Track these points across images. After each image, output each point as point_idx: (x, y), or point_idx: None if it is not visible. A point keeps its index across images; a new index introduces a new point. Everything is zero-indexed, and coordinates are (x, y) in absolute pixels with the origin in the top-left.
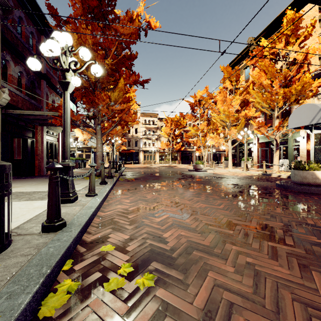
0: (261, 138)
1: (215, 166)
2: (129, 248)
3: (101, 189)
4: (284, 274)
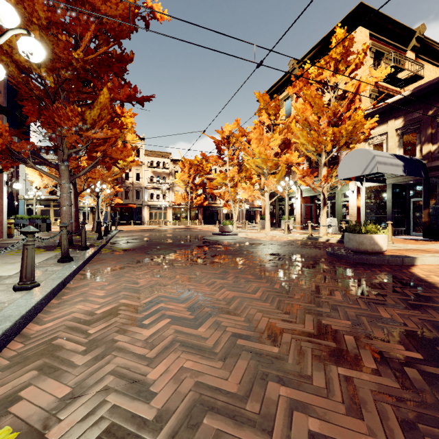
0: (304, 191)
1: (249, 228)
2: (55, 430)
3: (55, 272)
4: None
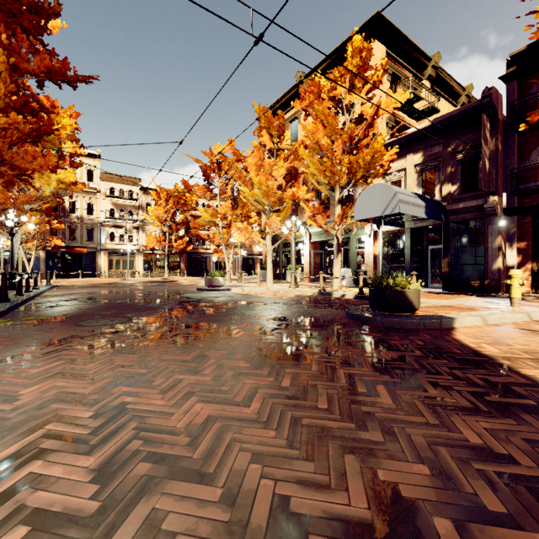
0: (314, 235)
1: (247, 280)
2: None
3: None
4: None
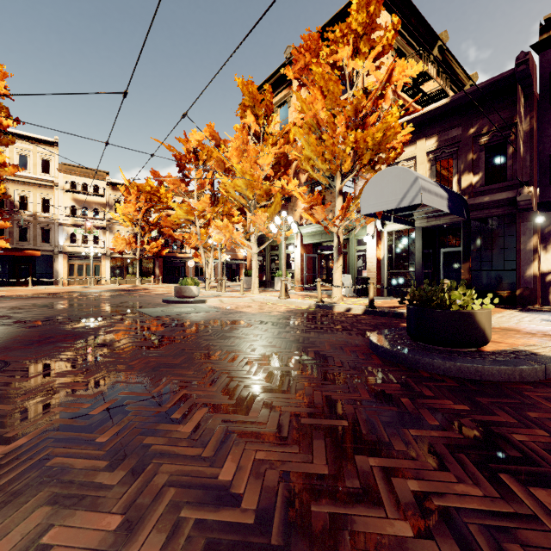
0: (306, 236)
1: (229, 288)
2: None
3: None
4: None
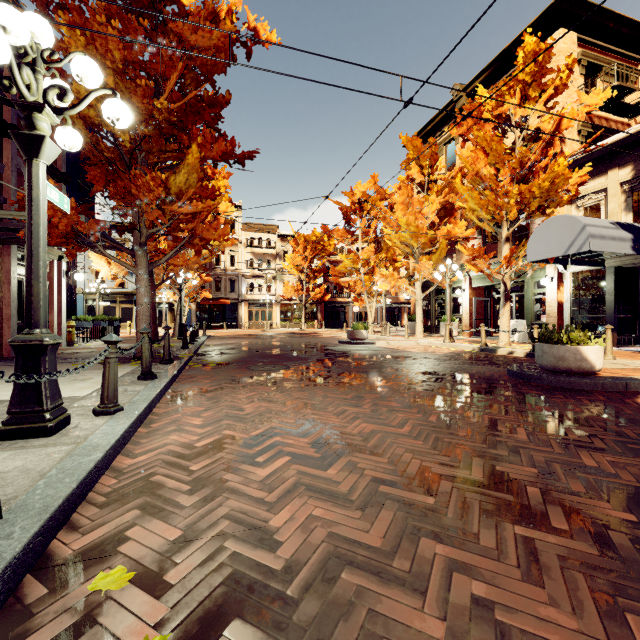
0: (476, 279)
1: (392, 333)
2: (173, 573)
3: (137, 392)
4: (567, 632)
